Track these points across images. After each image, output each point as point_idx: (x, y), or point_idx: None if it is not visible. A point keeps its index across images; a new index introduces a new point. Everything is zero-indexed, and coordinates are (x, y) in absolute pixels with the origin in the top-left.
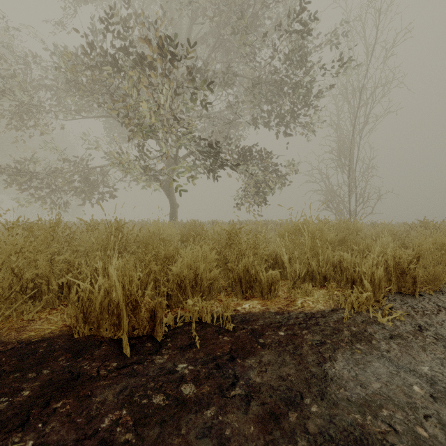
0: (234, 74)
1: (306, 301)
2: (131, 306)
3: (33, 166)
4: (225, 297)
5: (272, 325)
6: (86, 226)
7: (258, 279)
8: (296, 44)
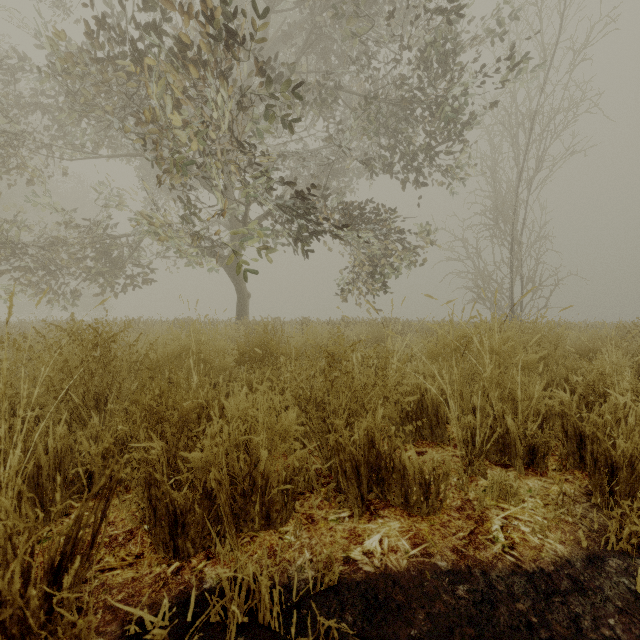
0: (336, 87)
1: (513, 521)
2: (5, 639)
3: (16, 233)
4: (322, 505)
5: (454, 637)
6: (13, 342)
7: (399, 467)
8: (438, 32)
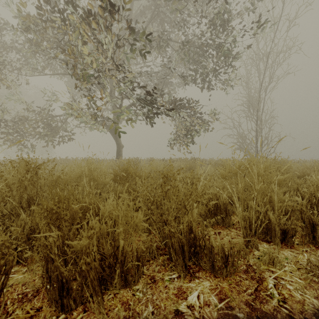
0: (167, 38)
1: (281, 281)
2: None
3: (2, 114)
4: (160, 269)
5: None
6: None
7: (208, 246)
8: (220, 8)
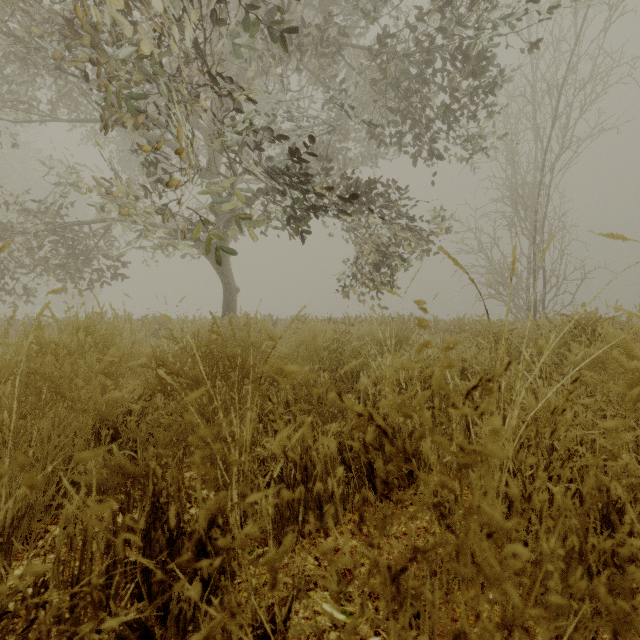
0: (339, 34)
1: None
2: None
3: None
4: None
5: None
6: None
7: None
8: None
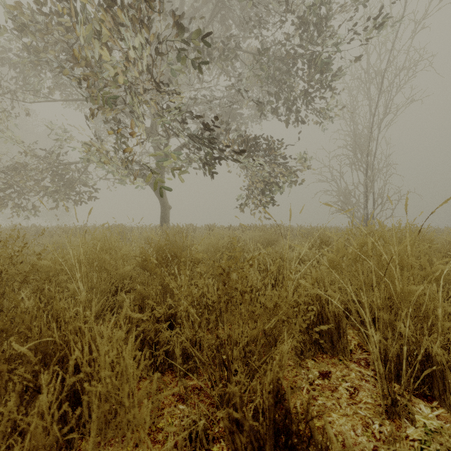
0: (235, 46)
1: None
2: None
3: None
4: None
5: None
6: None
7: (319, 443)
8: None
